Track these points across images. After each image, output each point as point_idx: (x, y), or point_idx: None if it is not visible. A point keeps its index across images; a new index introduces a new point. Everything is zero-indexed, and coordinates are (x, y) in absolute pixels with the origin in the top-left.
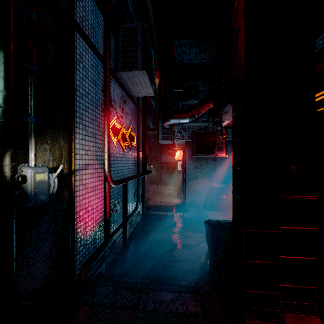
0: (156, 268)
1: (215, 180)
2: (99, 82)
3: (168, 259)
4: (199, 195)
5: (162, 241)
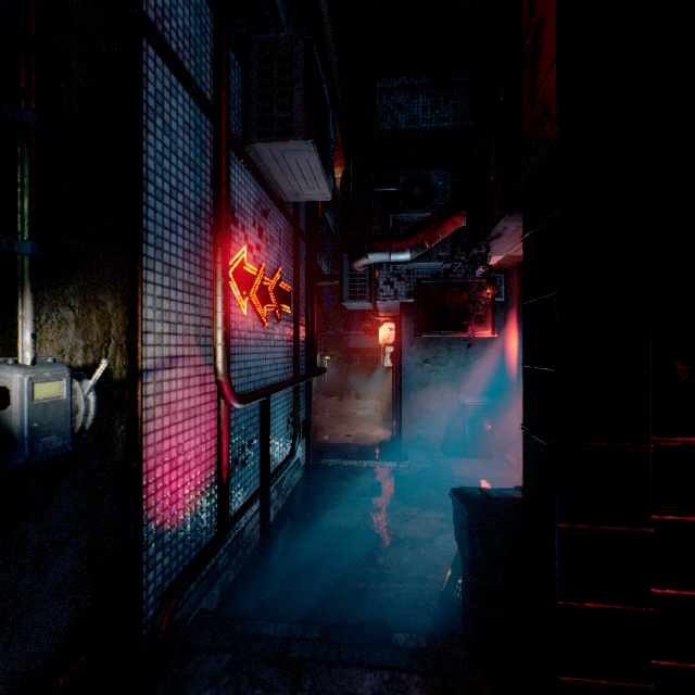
0: (336, 596)
1: (468, 389)
2: (204, 164)
3: (365, 574)
4: (431, 423)
5: (350, 529)
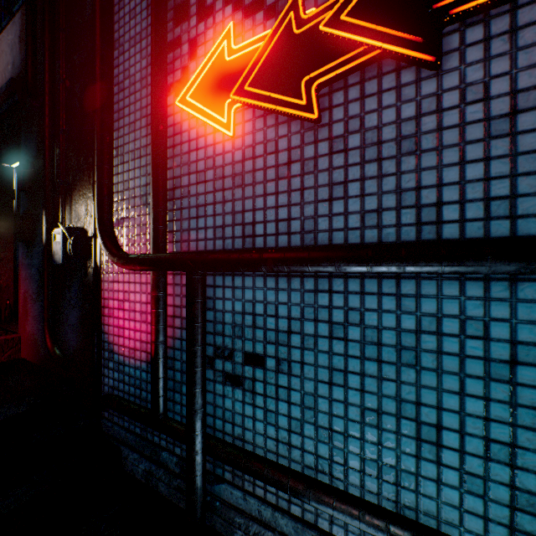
0: None
1: None
2: None
3: None
4: None
5: None
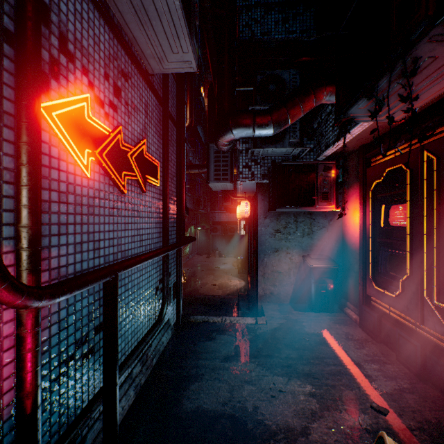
0: None
1: (312, 254)
2: None
3: None
4: (282, 282)
5: (215, 415)
